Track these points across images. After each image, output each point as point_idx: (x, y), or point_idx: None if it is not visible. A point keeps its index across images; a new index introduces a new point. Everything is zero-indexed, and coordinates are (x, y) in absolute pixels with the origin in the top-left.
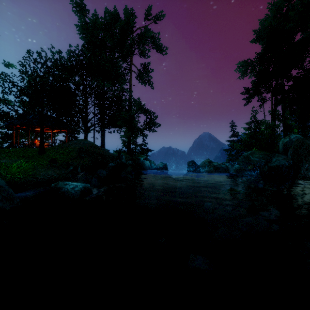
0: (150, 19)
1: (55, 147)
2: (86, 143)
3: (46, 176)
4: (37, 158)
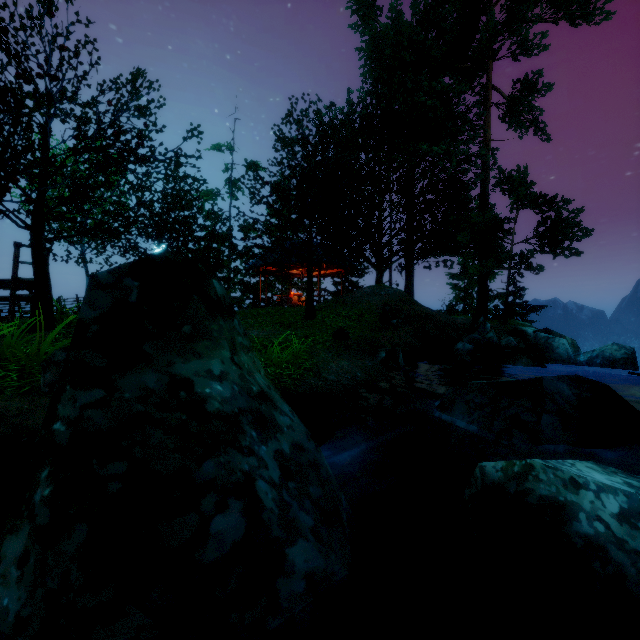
0: None
1: (331, 305)
2: (391, 293)
3: (341, 374)
4: (304, 327)
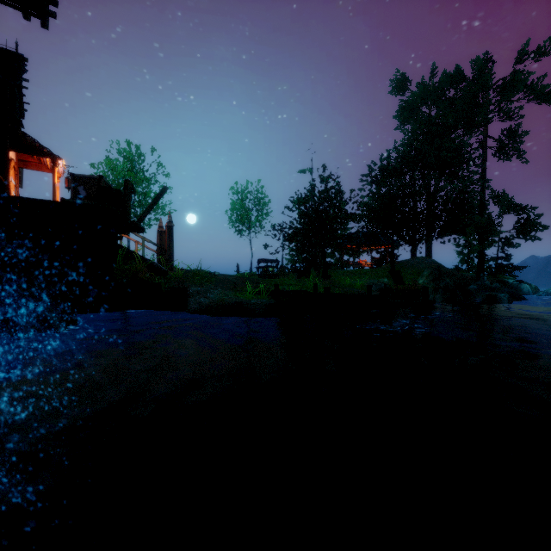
0: (525, 58)
1: (399, 268)
2: (430, 262)
3: None
4: None
